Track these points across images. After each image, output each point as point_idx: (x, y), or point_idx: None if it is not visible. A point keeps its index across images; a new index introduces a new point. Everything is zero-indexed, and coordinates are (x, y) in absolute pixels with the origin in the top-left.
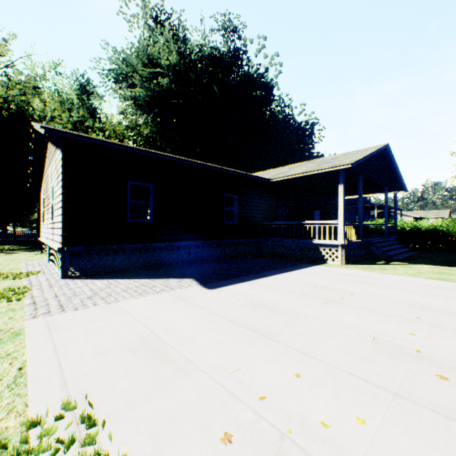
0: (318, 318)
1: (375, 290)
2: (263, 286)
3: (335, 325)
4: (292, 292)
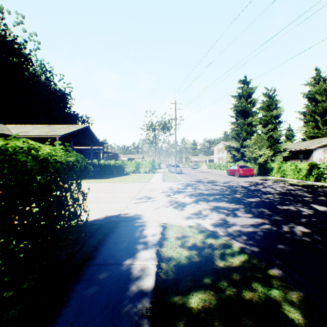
0: None
1: None
2: None
3: None
4: None
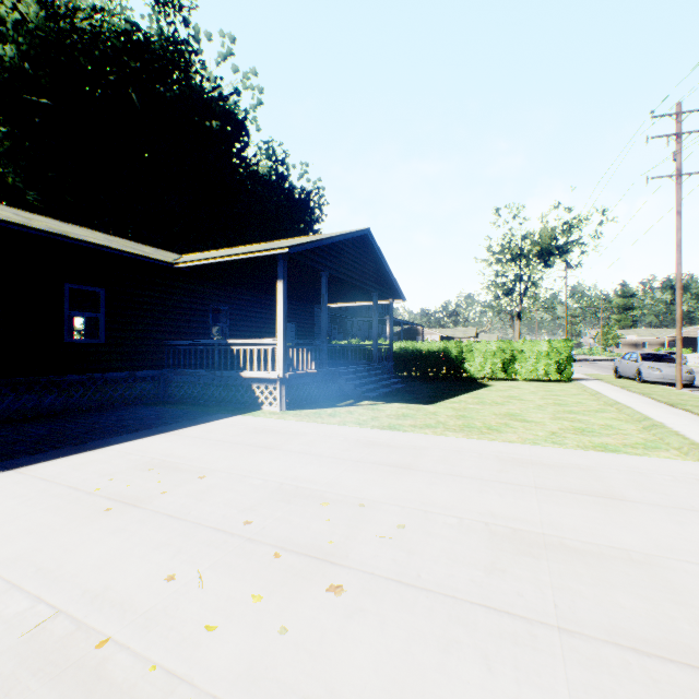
0: (0, 571)
1: (262, 461)
2: (32, 478)
3: (14, 587)
4: (74, 489)
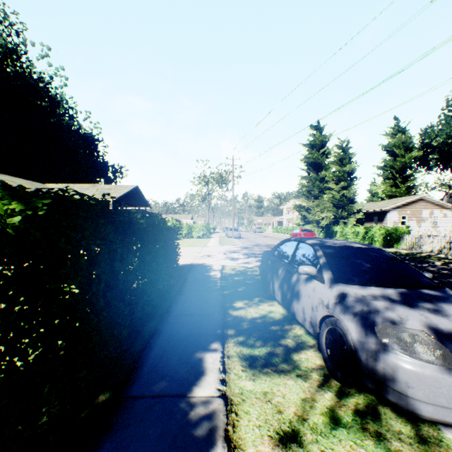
0: None
1: None
2: None
3: None
4: None
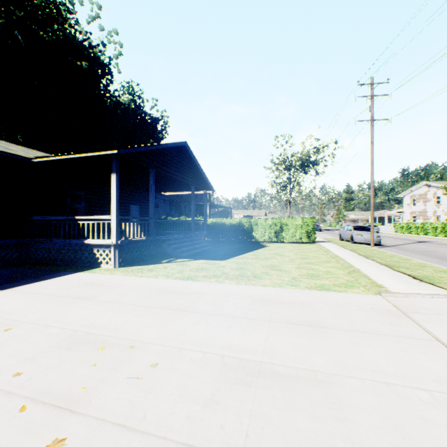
0: None
1: (72, 311)
2: None
3: None
4: None
